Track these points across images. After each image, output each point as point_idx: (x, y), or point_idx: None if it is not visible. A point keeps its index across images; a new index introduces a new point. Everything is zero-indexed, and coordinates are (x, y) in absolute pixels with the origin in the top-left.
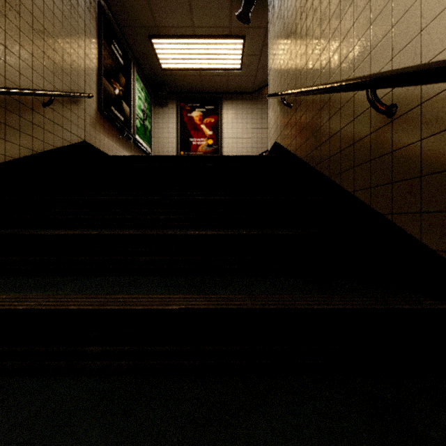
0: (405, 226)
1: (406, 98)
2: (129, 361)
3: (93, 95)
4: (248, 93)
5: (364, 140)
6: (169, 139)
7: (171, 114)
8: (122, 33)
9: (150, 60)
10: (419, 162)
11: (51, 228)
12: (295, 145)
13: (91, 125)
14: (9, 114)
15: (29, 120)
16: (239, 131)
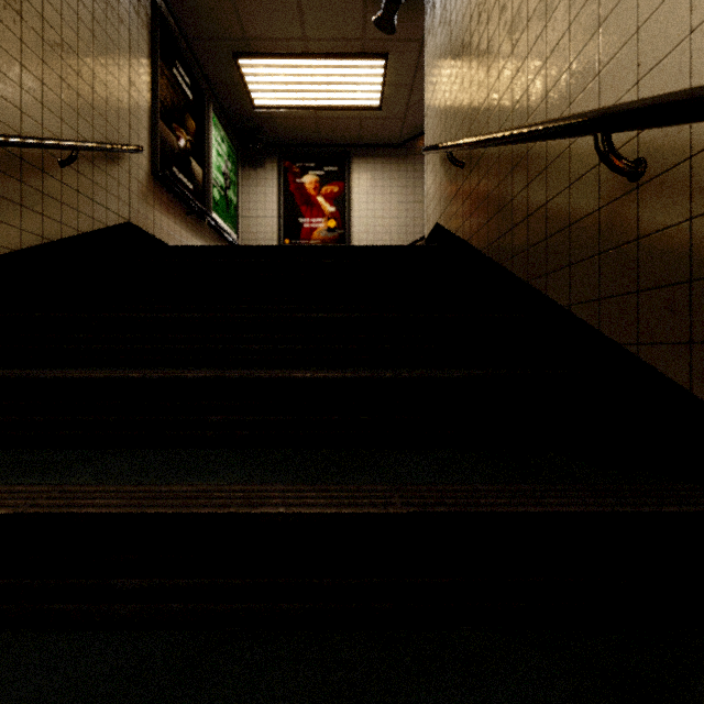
0: (661, 366)
1: (664, 148)
2: (189, 603)
3: (142, 149)
4: (392, 146)
5: (587, 220)
6: (267, 220)
7: (270, 180)
8: (191, 50)
9: (235, 93)
10: (688, 257)
11: (69, 365)
12: (470, 229)
13: (140, 197)
14: (3, 178)
15: (37, 188)
16: (378, 206)
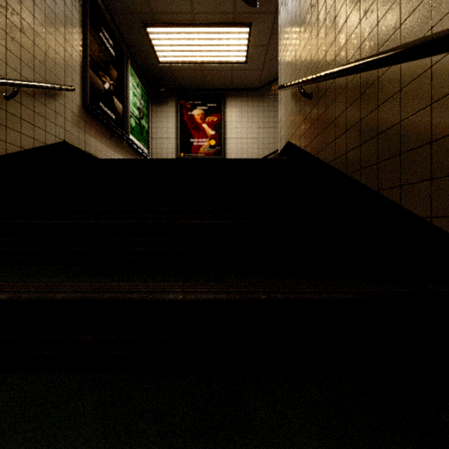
0: None
1: None
2: None
3: (74, 88)
4: (254, 90)
5: None
6: (168, 140)
7: (170, 113)
8: (114, 21)
9: (146, 52)
10: None
11: None
12: (317, 146)
13: (73, 123)
14: None
15: None
16: (244, 130)
